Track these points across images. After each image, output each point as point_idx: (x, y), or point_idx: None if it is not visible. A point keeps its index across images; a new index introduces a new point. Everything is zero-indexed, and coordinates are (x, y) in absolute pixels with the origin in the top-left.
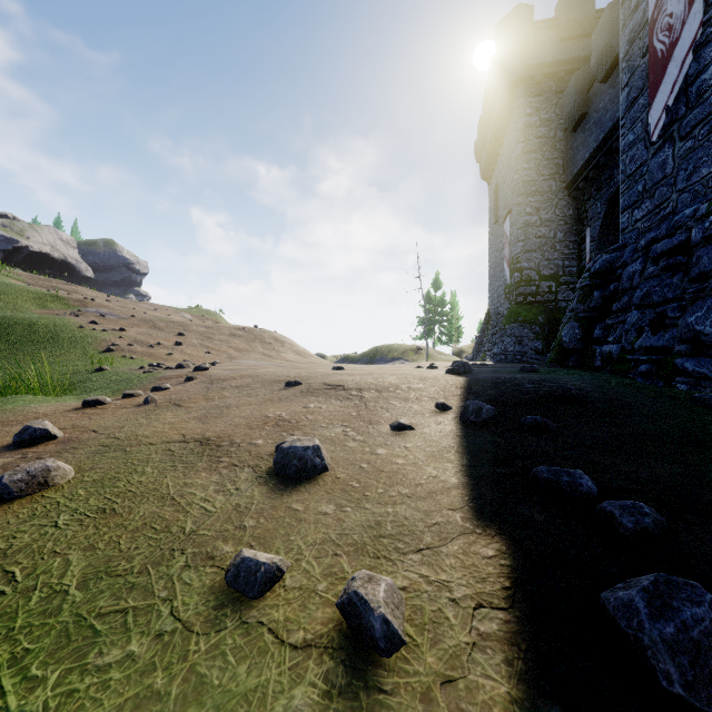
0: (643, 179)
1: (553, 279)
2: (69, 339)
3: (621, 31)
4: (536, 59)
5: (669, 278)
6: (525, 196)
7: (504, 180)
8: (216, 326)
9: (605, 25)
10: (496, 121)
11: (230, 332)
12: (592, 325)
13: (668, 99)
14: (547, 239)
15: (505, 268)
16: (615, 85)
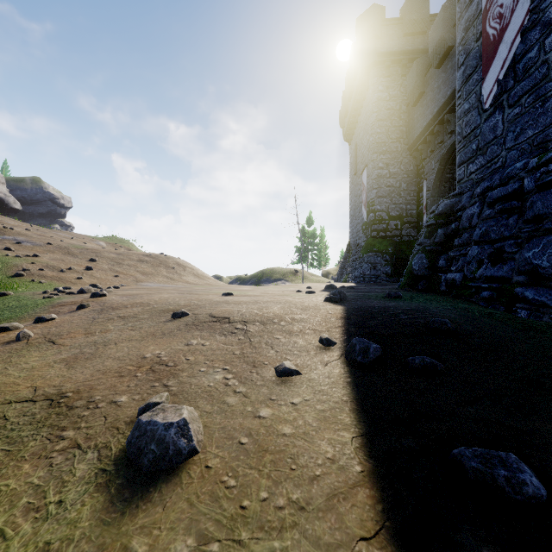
0: (477, 139)
1: (399, 219)
2: None
3: (458, 21)
4: (386, 48)
5: (505, 219)
6: (378, 154)
7: (362, 141)
8: (126, 253)
9: (440, 23)
10: (356, 95)
11: (139, 258)
12: (436, 256)
13: (499, 74)
14: (395, 188)
15: (363, 210)
16: (446, 70)
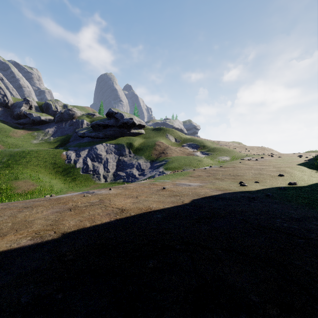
0: None
1: None
2: (231, 150)
3: None
4: None
5: None
6: None
7: None
8: (251, 146)
9: None
10: None
11: (256, 148)
12: None
13: None
14: None
15: None
16: None
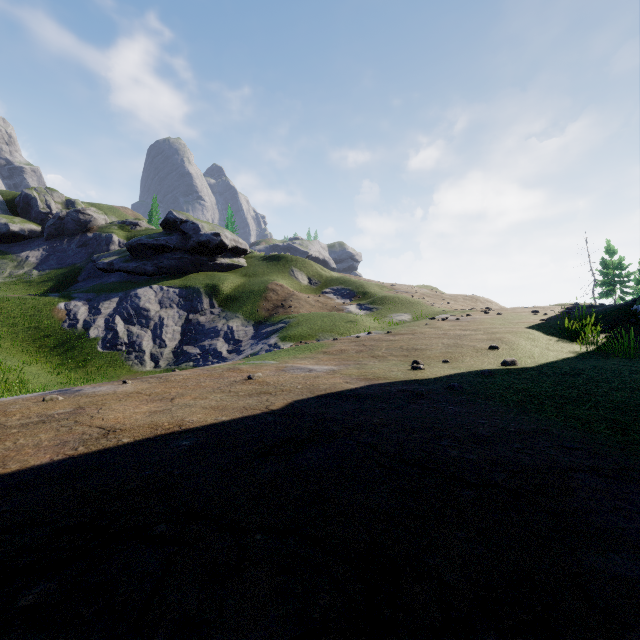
0: None
1: None
2: (415, 302)
3: None
4: None
5: None
6: None
7: None
8: (453, 295)
9: None
10: None
11: (462, 298)
12: None
13: None
14: None
15: None
16: None
